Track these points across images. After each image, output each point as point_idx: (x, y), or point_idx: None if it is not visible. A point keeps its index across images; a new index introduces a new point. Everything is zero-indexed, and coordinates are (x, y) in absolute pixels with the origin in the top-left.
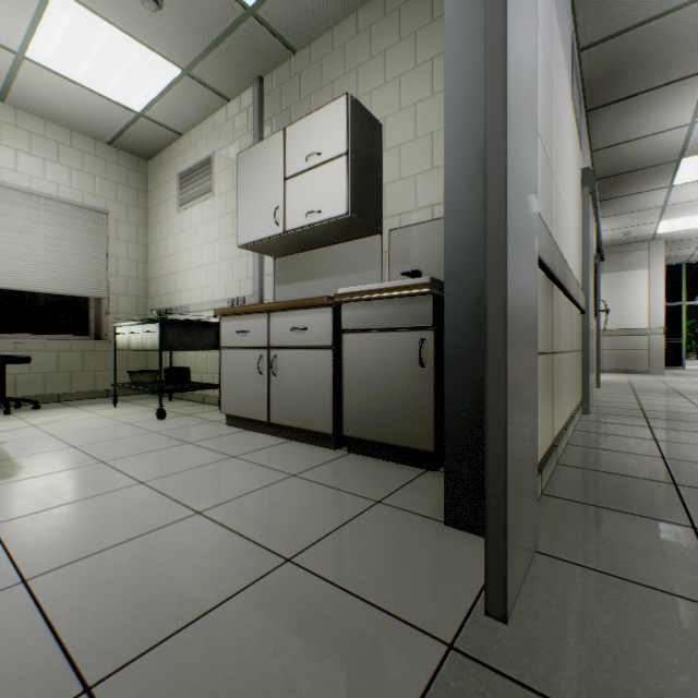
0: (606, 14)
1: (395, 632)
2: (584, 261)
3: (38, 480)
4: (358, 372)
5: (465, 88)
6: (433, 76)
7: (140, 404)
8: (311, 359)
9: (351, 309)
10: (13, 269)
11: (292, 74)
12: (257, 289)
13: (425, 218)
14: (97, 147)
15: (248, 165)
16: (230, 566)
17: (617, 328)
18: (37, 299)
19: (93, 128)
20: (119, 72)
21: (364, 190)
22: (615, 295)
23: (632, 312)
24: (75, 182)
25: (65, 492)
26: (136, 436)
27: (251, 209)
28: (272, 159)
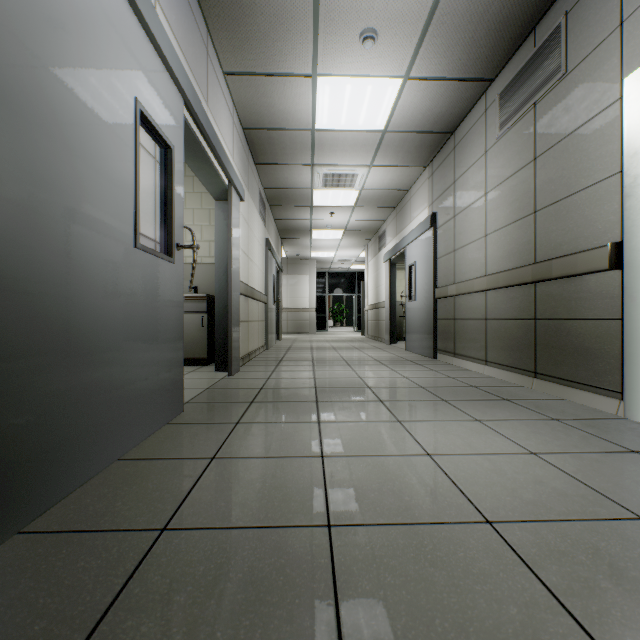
0: (272, 182)
1: (210, 379)
2: (266, 280)
3: None
4: None
5: (222, 247)
6: (203, 200)
7: None
8: None
9: None
10: None
11: None
12: None
13: (199, 262)
14: None
15: None
16: None
17: (295, 308)
18: None
19: None
20: None
21: None
22: (294, 288)
23: (302, 299)
24: None
25: None
26: None
27: None
28: None
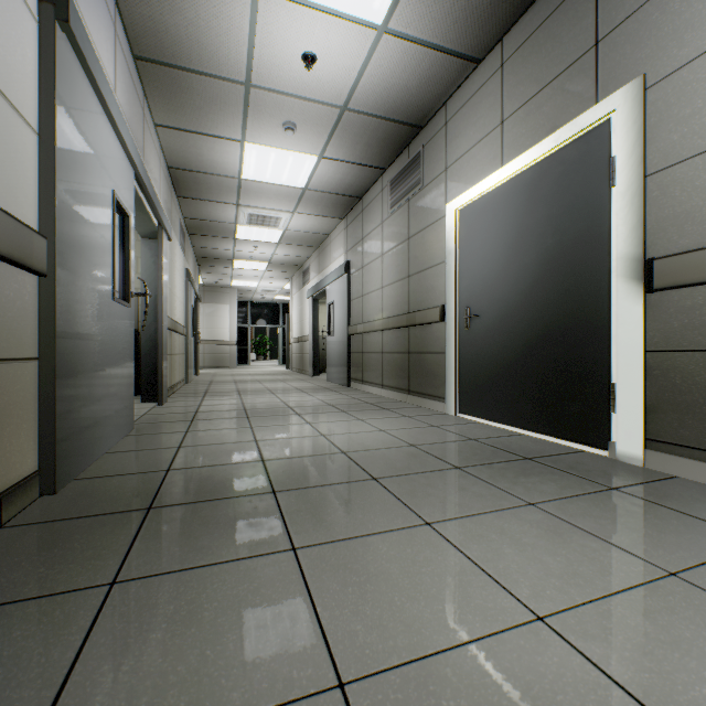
0: (194, 214)
1: (142, 409)
2: (187, 312)
3: None
4: None
5: (149, 283)
6: None
7: None
8: None
9: None
10: None
11: None
12: None
13: None
14: None
15: None
16: None
17: (214, 340)
18: None
19: None
20: None
21: None
22: (212, 318)
23: (221, 330)
24: None
25: None
26: None
27: None
28: None
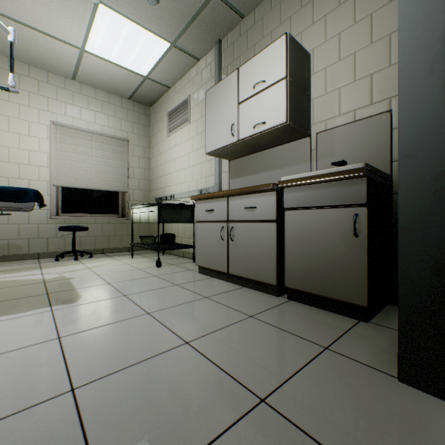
0: None
1: None
2: None
3: (88, 306)
4: (297, 240)
5: None
6: (355, 9)
7: (146, 256)
8: (259, 229)
9: (291, 192)
10: (79, 176)
11: (241, 33)
12: (217, 182)
13: (348, 120)
14: (122, 102)
15: (212, 98)
16: (215, 399)
17: None
18: (91, 193)
19: (120, 90)
20: (134, 51)
21: (298, 104)
22: None
23: None
24: (111, 123)
25: (102, 316)
26: (144, 278)
27: (214, 128)
28: (229, 91)
